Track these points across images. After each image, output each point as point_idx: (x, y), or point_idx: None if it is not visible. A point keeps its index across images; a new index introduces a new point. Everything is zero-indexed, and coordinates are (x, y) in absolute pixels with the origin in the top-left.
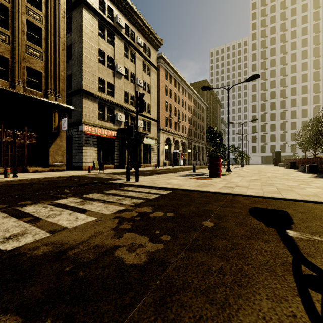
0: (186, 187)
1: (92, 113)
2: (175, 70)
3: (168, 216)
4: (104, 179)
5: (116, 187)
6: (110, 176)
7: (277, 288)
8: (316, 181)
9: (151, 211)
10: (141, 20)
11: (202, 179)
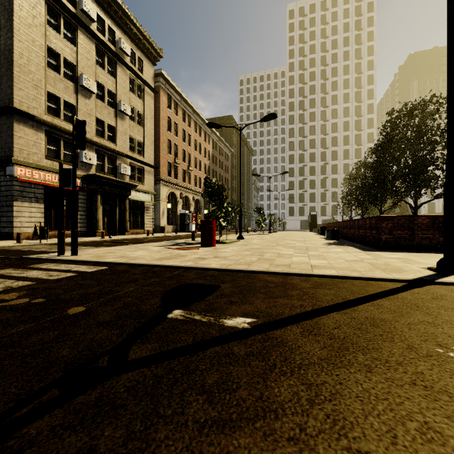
0: (139, 260)
1: (33, 147)
2: (183, 97)
3: (30, 303)
4: (27, 253)
5: (23, 265)
6: (47, 249)
7: (5, 394)
8: (320, 249)
9: (15, 297)
10: (125, 15)
11: (183, 250)
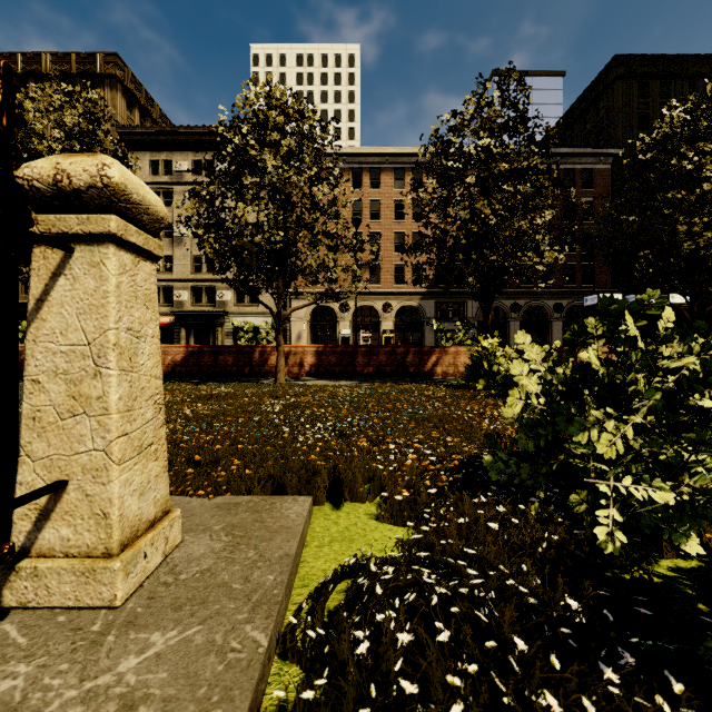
0: None
1: None
2: (343, 153)
3: None
4: None
5: None
6: None
7: None
8: None
9: None
10: (220, 134)
11: None
